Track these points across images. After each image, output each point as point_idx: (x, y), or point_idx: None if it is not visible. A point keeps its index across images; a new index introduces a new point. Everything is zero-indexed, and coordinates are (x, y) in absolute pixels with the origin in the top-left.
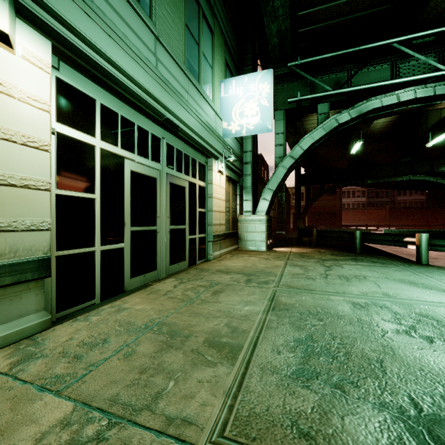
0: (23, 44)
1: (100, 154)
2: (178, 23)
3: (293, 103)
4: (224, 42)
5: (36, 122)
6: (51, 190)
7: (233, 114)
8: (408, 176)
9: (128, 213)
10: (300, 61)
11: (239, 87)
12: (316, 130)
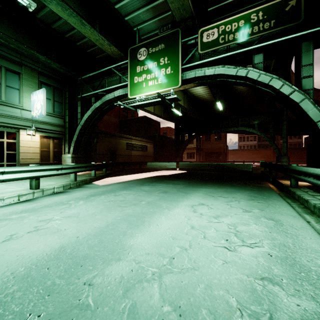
0: None
1: None
2: None
3: (87, 96)
4: (37, 74)
5: None
6: None
7: (34, 108)
8: (234, 127)
9: None
10: (82, 77)
11: (36, 96)
12: (89, 111)
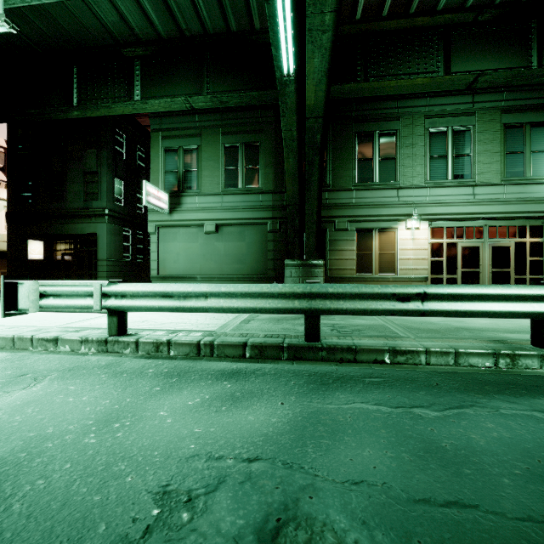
0: (421, 226)
1: (445, 244)
2: (496, 160)
3: None
4: None
5: (424, 243)
6: (428, 259)
7: None
8: None
9: (460, 264)
10: None
11: None
12: None
